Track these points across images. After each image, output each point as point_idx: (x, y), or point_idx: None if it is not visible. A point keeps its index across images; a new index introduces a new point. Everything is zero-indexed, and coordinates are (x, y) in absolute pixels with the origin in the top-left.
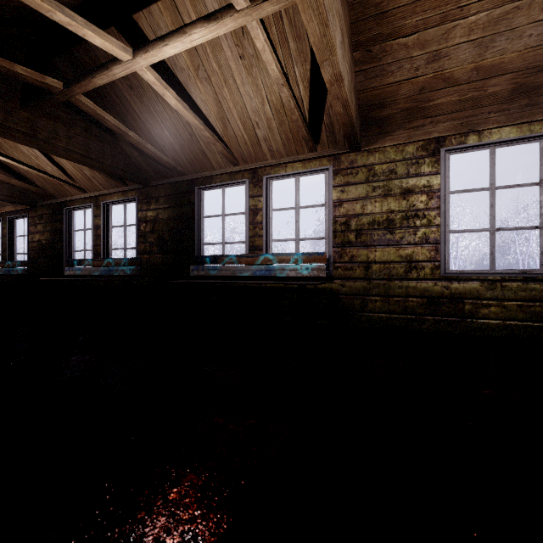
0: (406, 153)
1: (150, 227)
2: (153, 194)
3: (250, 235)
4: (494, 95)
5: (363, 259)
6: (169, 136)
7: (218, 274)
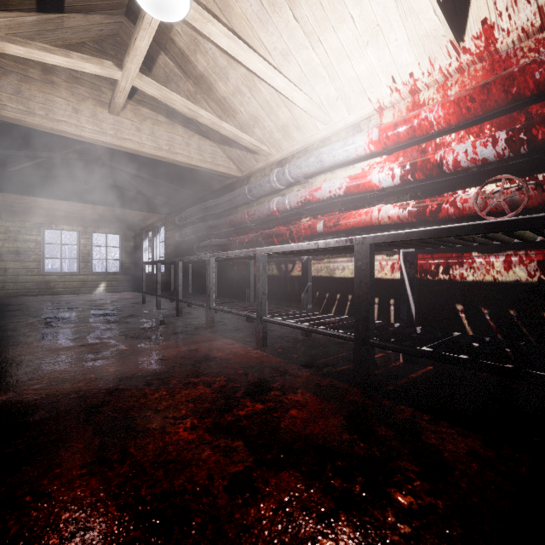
0: (26, 225)
1: None
2: None
3: None
4: (60, 215)
5: (3, 267)
6: None
7: None
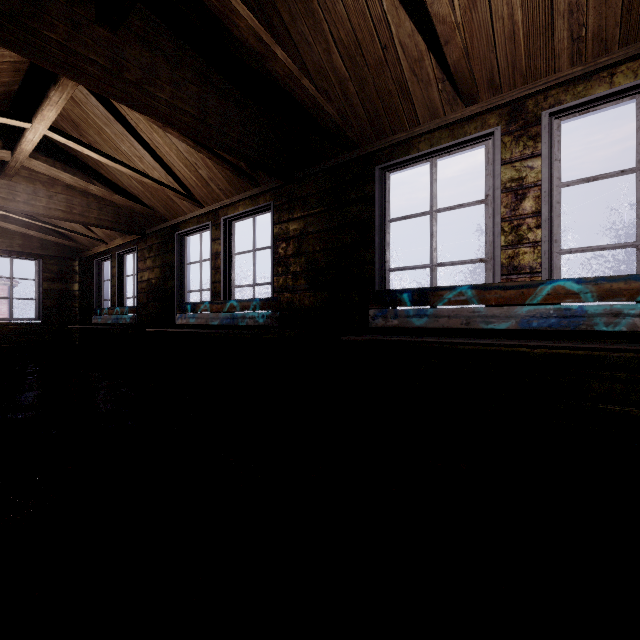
0: None
1: (293, 248)
2: (299, 193)
3: (504, 243)
4: None
5: None
6: (339, 63)
7: (430, 325)
